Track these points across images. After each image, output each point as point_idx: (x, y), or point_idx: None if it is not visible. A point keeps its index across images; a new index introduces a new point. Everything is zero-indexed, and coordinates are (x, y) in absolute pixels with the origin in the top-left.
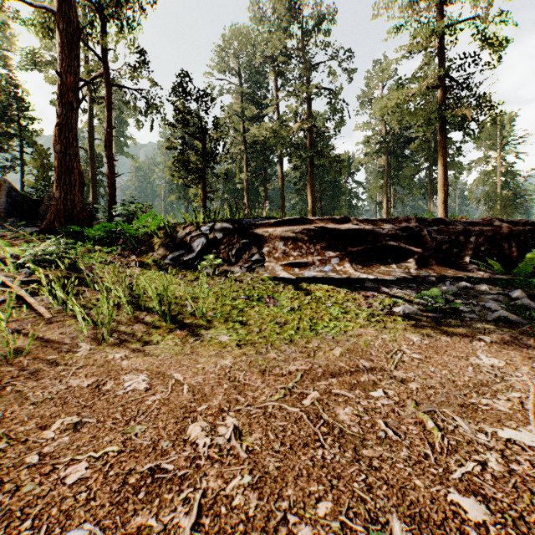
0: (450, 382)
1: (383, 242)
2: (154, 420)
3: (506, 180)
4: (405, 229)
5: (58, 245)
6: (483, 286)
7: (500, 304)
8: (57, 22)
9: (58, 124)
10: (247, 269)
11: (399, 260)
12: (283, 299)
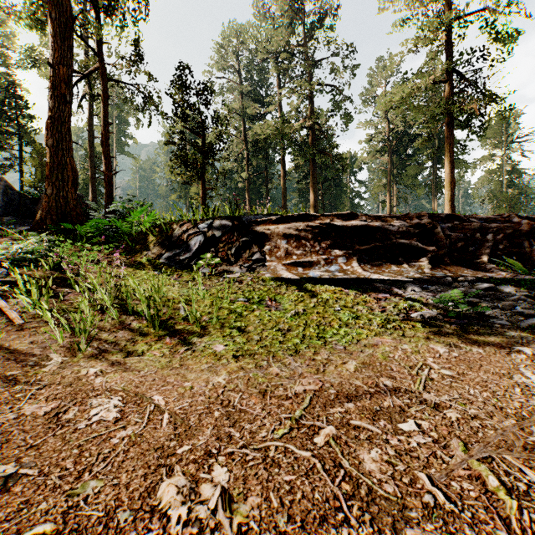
0: (496, 409)
1: (393, 240)
2: (116, 470)
3: (511, 179)
4: (416, 226)
5: (41, 242)
6: (506, 287)
7: (529, 308)
8: (49, 11)
9: (50, 117)
10: (247, 269)
11: (410, 259)
12: (286, 302)
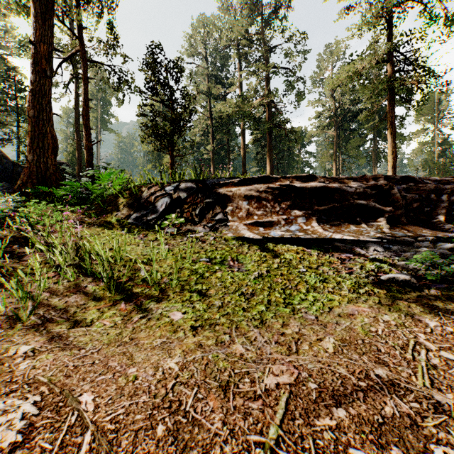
0: None
1: (351, 201)
2: None
3: (442, 150)
4: (373, 187)
5: (6, 202)
6: None
7: None
8: None
9: (31, 90)
10: (211, 229)
11: (368, 219)
12: (249, 262)
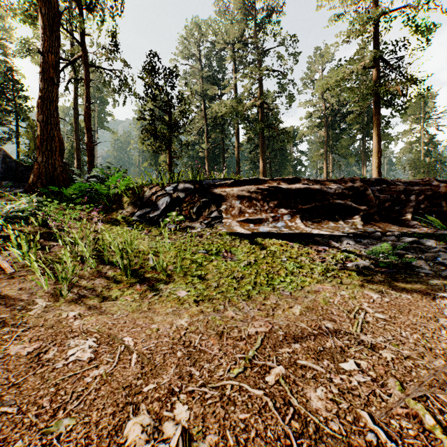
0: (426, 350)
1: (330, 201)
2: (88, 408)
3: (428, 149)
4: (350, 188)
5: (31, 202)
6: (428, 241)
7: None
8: (40, 8)
9: (40, 97)
10: (207, 225)
11: (345, 217)
12: (240, 253)
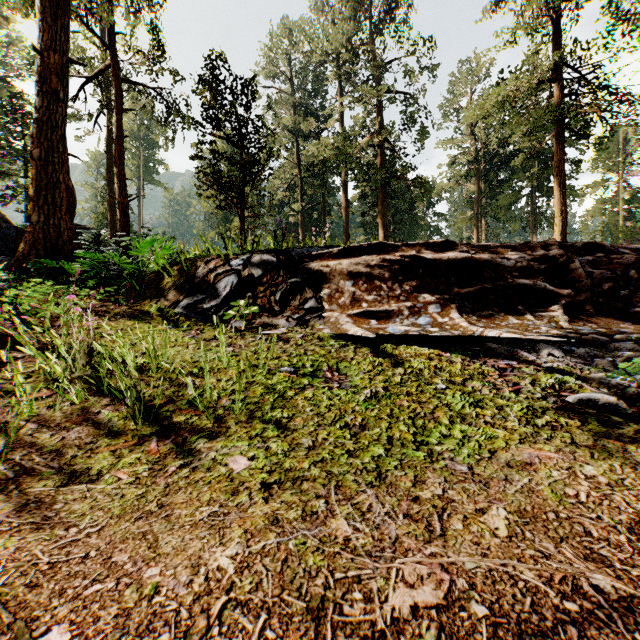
0: None
1: (508, 280)
2: None
3: (630, 210)
4: (542, 259)
5: None
6: None
7: None
8: None
9: (36, 120)
10: (298, 322)
11: (535, 307)
12: (356, 374)
